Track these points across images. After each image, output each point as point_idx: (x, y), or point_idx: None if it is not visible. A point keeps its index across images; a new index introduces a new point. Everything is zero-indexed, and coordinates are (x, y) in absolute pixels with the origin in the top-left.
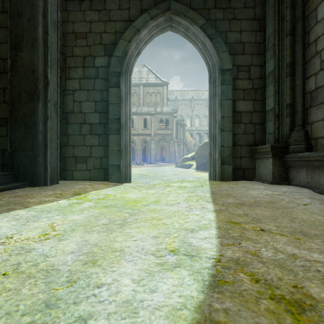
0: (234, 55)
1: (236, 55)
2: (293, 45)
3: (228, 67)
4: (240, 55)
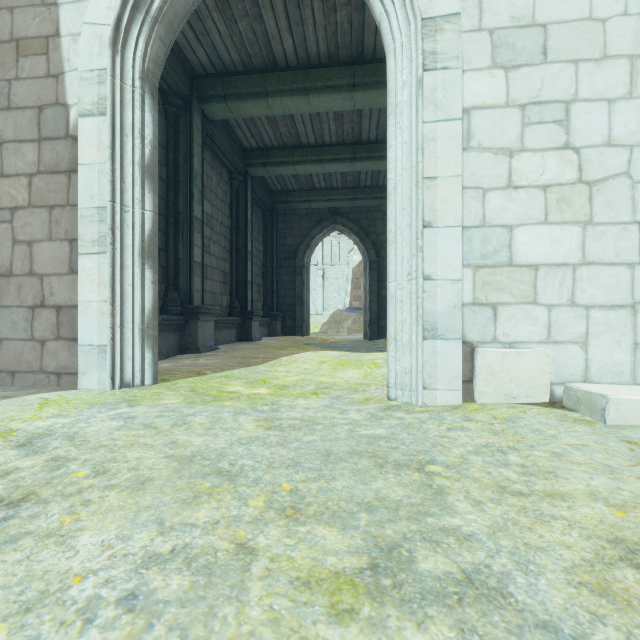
0: None
1: None
2: None
3: None
4: None
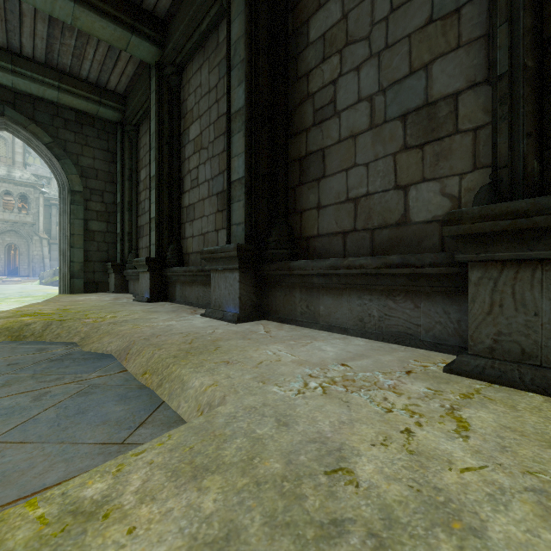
0: (87, 178)
1: (89, 179)
2: (132, 189)
3: (78, 189)
4: (94, 180)
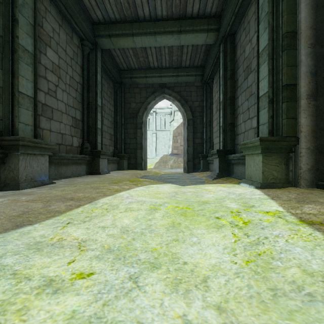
0: None
1: None
2: None
3: None
4: None
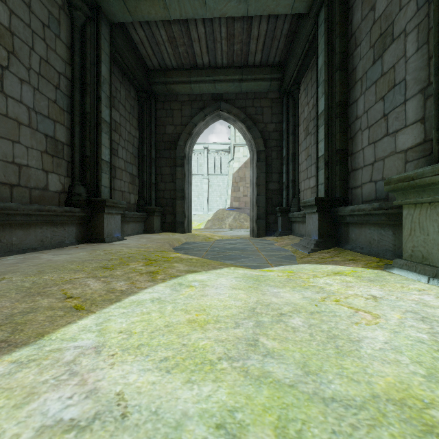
0: None
1: None
2: None
3: None
4: None
